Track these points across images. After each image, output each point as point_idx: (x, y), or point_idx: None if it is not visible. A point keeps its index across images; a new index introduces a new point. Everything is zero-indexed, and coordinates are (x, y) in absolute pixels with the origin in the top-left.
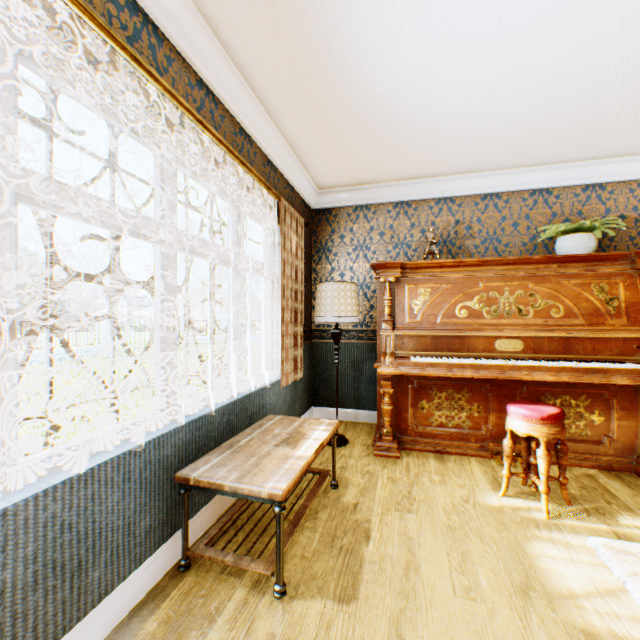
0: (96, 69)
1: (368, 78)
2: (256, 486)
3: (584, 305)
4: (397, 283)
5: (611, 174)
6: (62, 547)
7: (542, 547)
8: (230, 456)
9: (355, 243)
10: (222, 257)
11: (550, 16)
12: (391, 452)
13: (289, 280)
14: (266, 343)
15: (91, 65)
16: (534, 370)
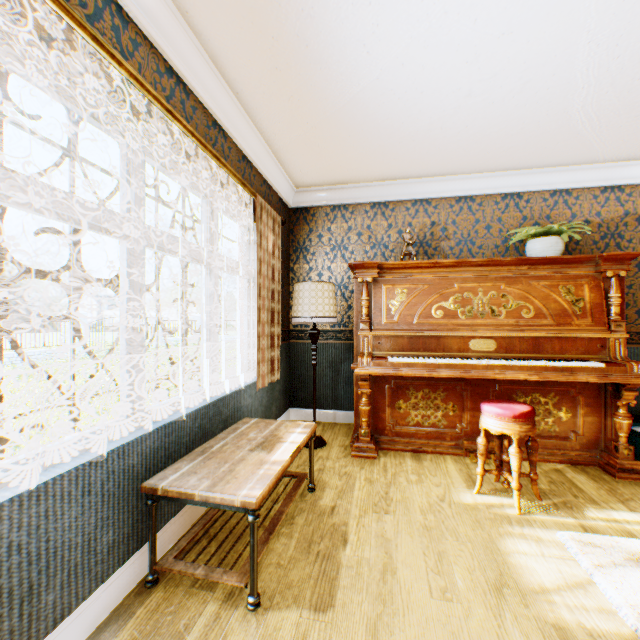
0: (50, 47)
1: (345, 75)
2: (229, 494)
3: (552, 306)
4: (375, 283)
5: (577, 181)
6: (9, 571)
7: (515, 543)
8: (202, 463)
9: (333, 243)
10: (194, 255)
11: (522, 22)
12: (369, 453)
13: (266, 279)
14: (242, 344)
15: (44, 42)
16: (506, 369)
